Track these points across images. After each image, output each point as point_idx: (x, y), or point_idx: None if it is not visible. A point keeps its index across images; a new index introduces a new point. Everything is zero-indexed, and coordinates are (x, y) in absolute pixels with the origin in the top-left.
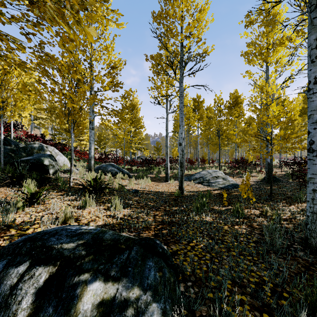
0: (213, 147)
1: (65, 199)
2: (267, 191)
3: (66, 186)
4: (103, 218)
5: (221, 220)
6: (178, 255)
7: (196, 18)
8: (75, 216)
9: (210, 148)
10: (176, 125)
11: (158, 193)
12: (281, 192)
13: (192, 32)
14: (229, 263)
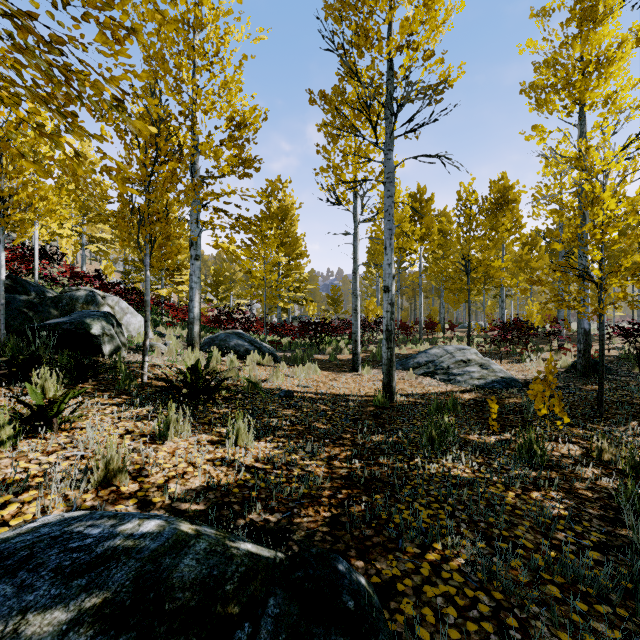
0: (453, 296)
1: (124, 417)
2: (588, 397)
3: (132, 384)
4: (204, 469)
5: (494, 473)
6: (397, 597)
7: (424, 2)
8: (137, 462)
9: (445, 298)
10: (375, 250)
11: (338, 400)
12: (621, 400)
13: (415, 33)
14: (551, 634)
